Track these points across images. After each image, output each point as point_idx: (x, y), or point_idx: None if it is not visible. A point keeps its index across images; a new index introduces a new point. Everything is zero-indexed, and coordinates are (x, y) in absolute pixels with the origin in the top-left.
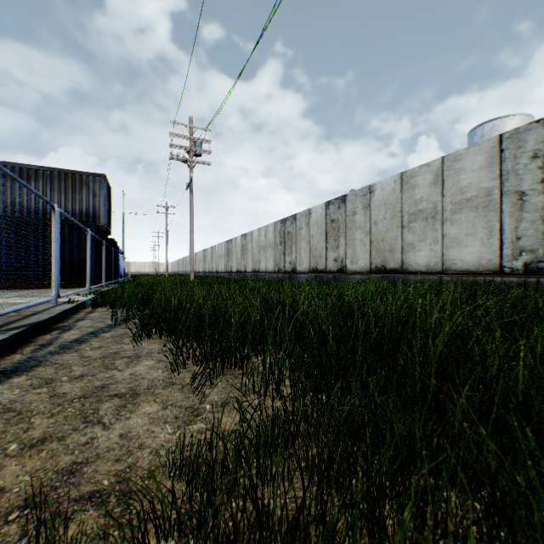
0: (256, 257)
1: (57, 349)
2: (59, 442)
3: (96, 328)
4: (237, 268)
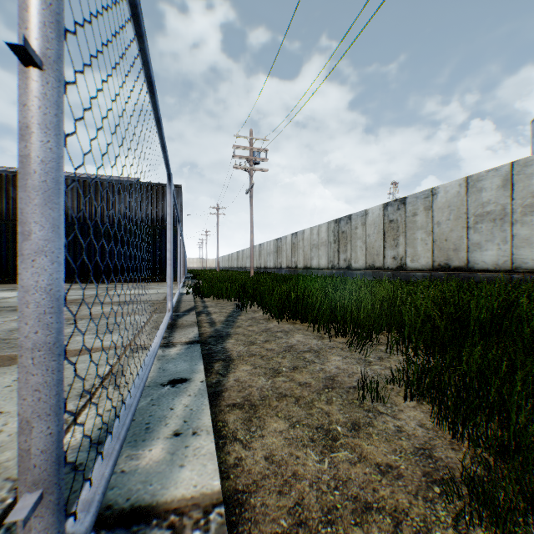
0: (307, 255)
1: (224, 325)
2: (305, 369)
3: (227, 313)
4: (287, 264)
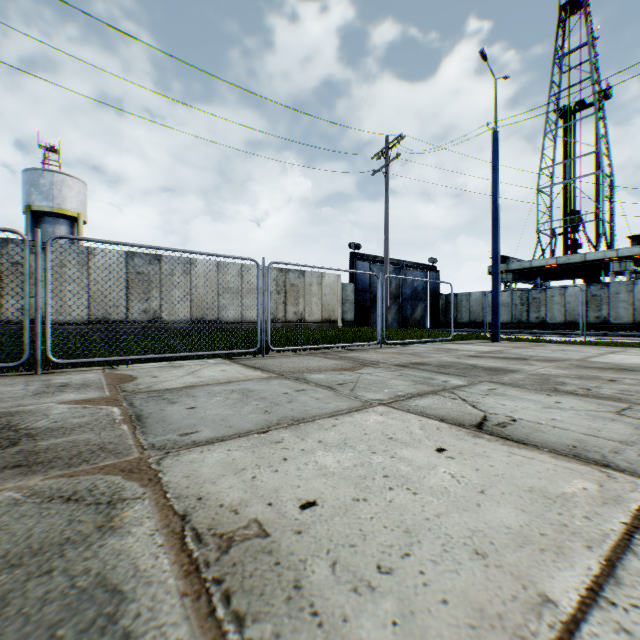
0: None
1: None
2: None
3: None
4: None
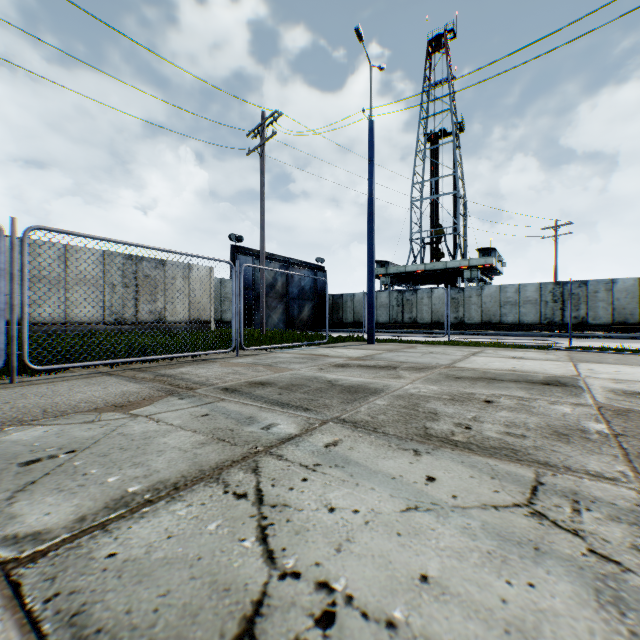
0: None
1: None
2: None
3: None
4: None
